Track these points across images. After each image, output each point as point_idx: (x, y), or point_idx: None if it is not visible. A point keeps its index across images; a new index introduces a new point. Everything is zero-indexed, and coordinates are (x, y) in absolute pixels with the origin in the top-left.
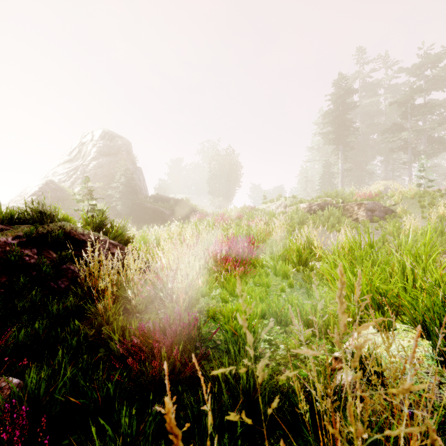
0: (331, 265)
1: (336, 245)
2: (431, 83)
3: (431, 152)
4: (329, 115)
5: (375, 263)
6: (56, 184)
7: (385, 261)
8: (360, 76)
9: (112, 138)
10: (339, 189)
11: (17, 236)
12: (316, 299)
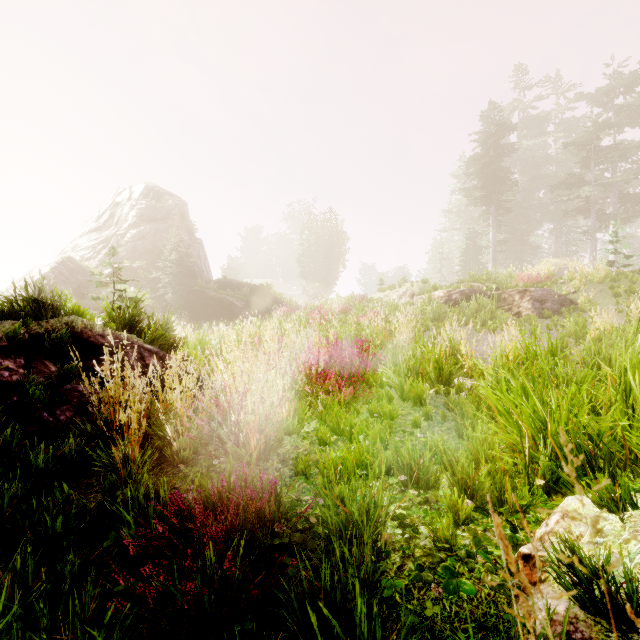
0: (501, 386)
1: (500, 353)
2: (624, 116)
3: (624, 217)
4: (475, 162)
5: (563, 381)
6: (77, 262)
7: (577, 378)
8: (520, 106)
9: (159, 196)
10: (491, 270)
11: None
12: (476, 442)
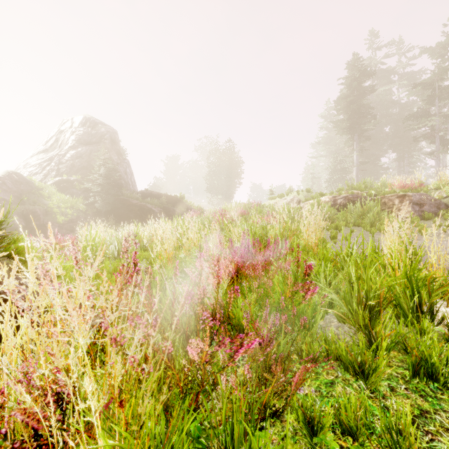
0: None
1: None
2: None
3: None
4: (343, 100)
5: None
6: (22, 175)
7: None
8: (373, 62)
9: (94, 125)
10: (366, 180)
11: None
12: None
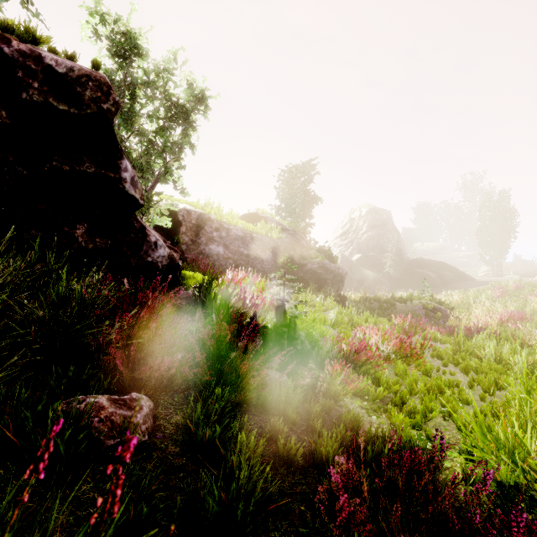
0: None
1: None
2: None
3: None
4: None
5: None
6: (345, 256)
7: None
8: None
9: (377, 212)
10: None
11: (420, 306)
12: None
